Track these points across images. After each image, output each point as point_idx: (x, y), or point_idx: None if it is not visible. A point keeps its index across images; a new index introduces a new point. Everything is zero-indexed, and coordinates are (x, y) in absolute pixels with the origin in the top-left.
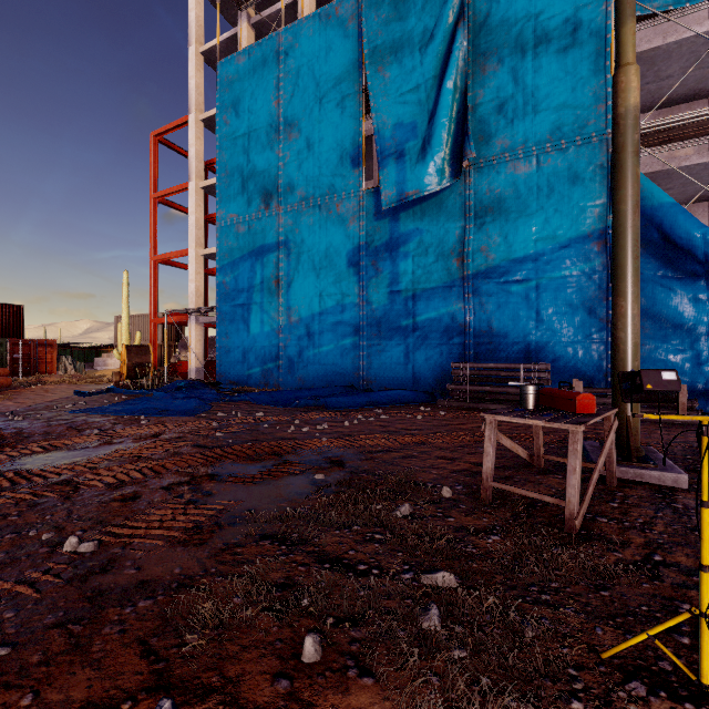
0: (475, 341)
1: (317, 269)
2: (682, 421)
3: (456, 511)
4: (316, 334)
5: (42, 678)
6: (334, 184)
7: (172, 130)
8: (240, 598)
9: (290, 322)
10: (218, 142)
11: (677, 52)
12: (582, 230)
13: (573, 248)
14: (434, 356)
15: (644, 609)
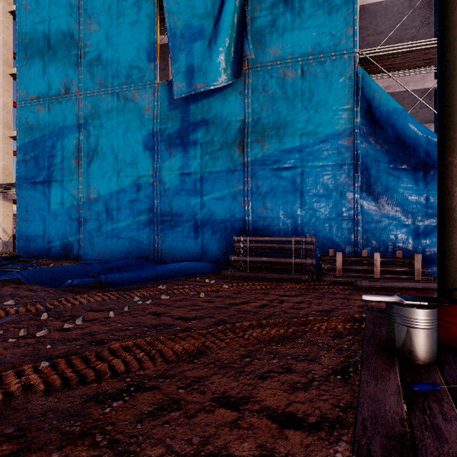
0: (253, 218)
1: (115, 151)
2: (423, 286)
3: None
4: (114, 210)
5: None
6: (131, 75)
7: None
8: None
9: (90, 199)
10: (18, 25)
11: (391, 11)
12: (335, 129)
13: (329, 143)
14: (219, 230)
15: None
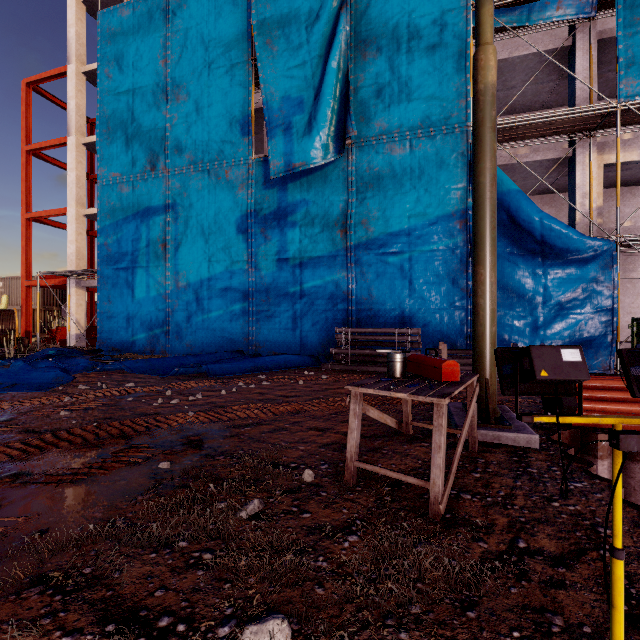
0: (357, 308)
1: (206, 234)
2: None
3: (315, 501)
4: (205, 299)
5: None
6: (223, 150)
7: (49, 79)
8: None
9: (178, 287)
10: (99, 95)
11: (519, 66)
12: (447, 210)
13: (440, 225)
14: (320, 321)
15: (516, 637)
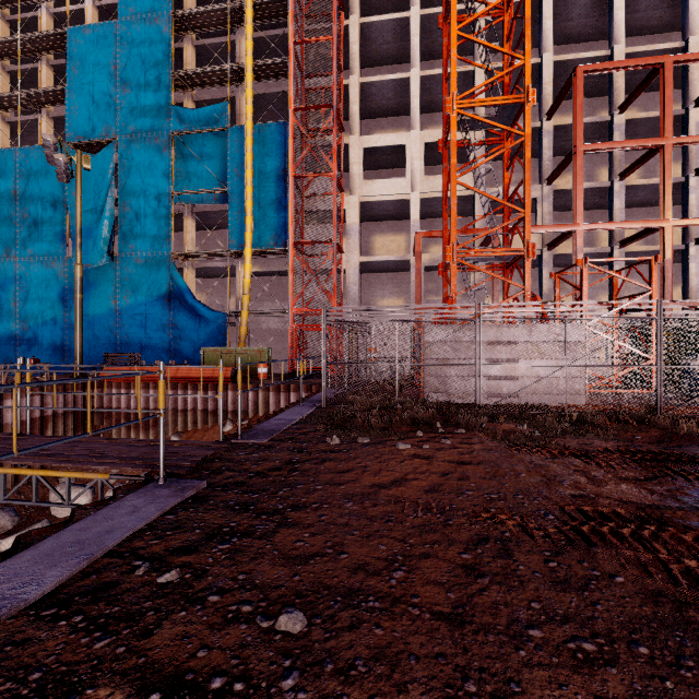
0: (121, 343)
1: (41, 299)
2: None
3: None
4: (40, 337)
5: None
6: (51, 250)
7: None
8: None
9: (24, 330)
10: None
11: (223, 213)
12: (162, 294)
13: (159, 301)
14: (103, 350)
15: None
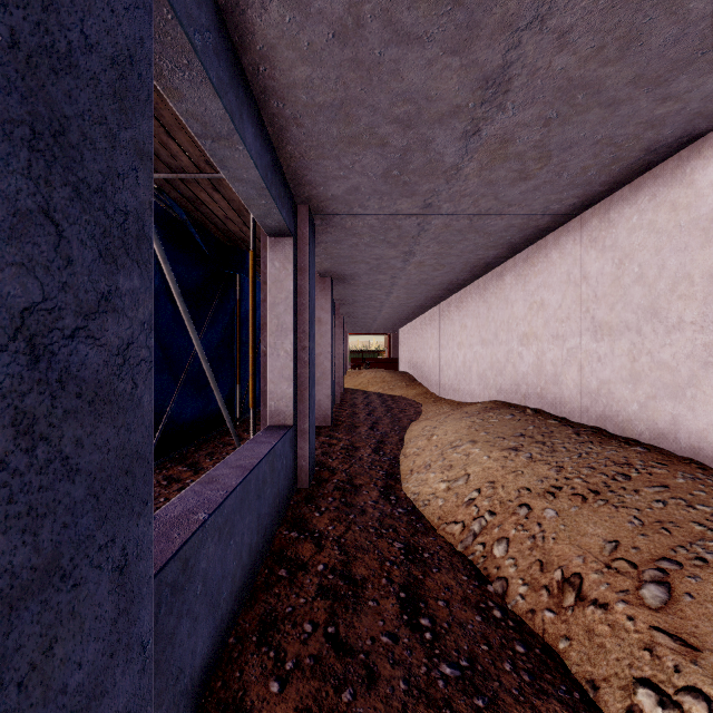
0: None
1: None
2: None
3: None
4: None
5: None
6: None
7: None
8: None
9: None
10: None
11: None
12: None
13: None
14: None
15: None
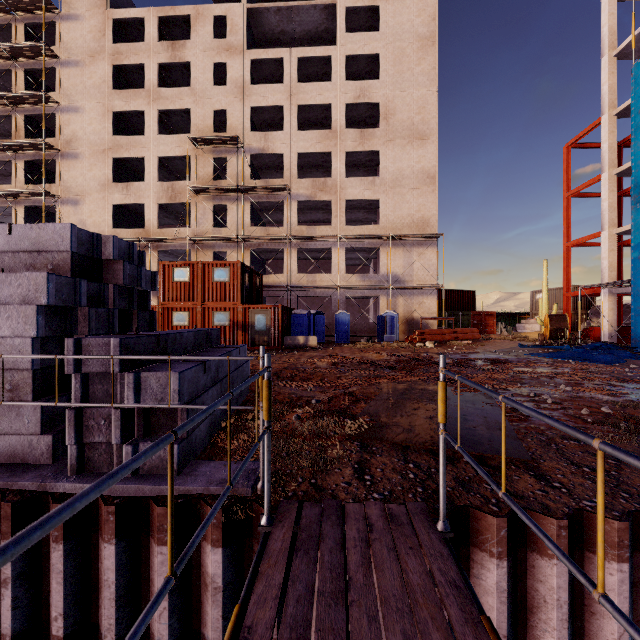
0: None
1: None
2: None
3: None
4: None
5: (570, 400)
6: None
7: (583, 135)
8: (632, 405)
9: None
10: (633, 135)
11: None
12: None
13: None
14: None
15: None
